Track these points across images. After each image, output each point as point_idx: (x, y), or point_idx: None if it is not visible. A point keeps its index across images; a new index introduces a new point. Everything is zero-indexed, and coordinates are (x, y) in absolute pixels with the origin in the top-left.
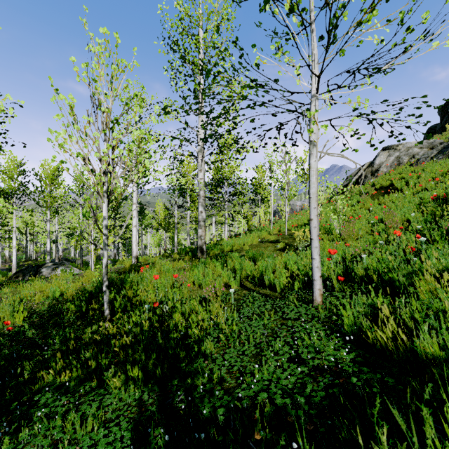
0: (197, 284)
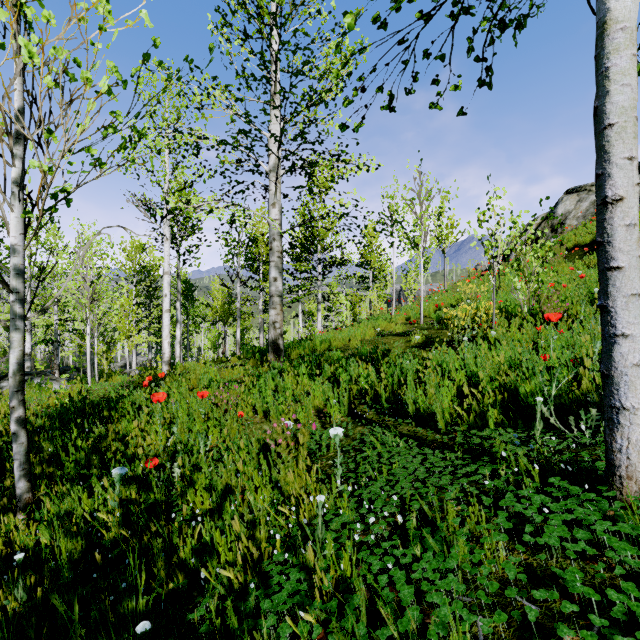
0: (261, 411)
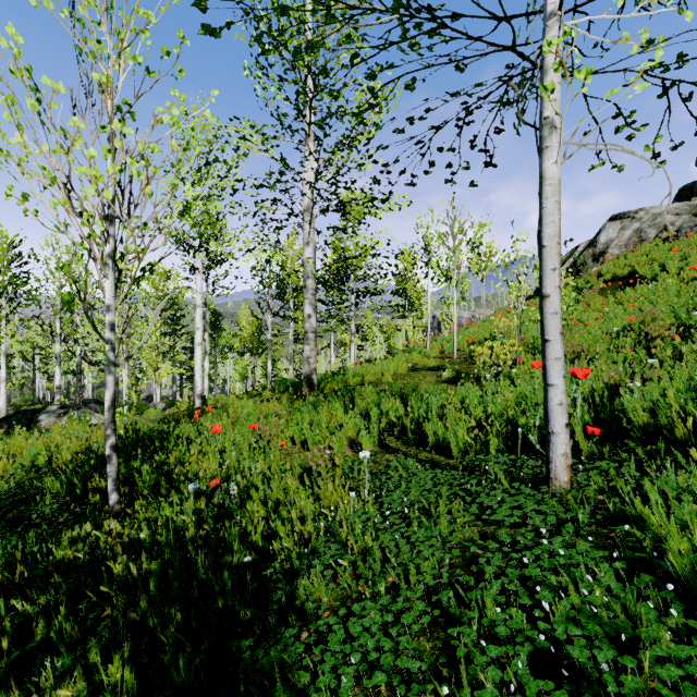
0: (299, 442)
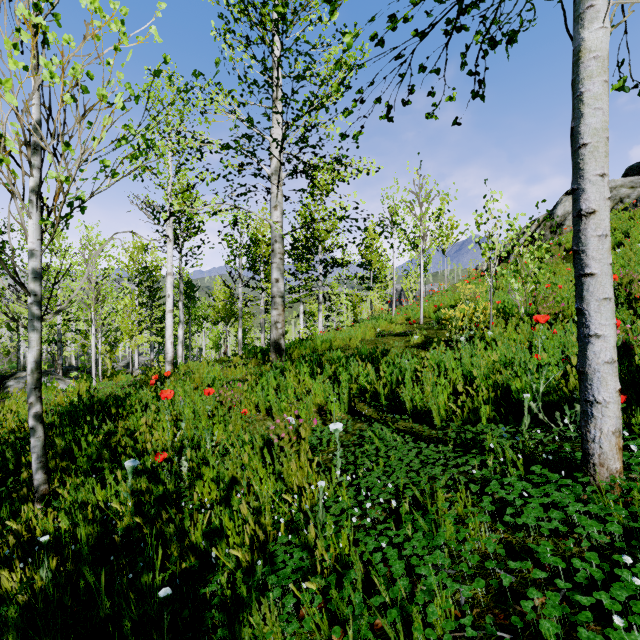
0: (264, 408)
